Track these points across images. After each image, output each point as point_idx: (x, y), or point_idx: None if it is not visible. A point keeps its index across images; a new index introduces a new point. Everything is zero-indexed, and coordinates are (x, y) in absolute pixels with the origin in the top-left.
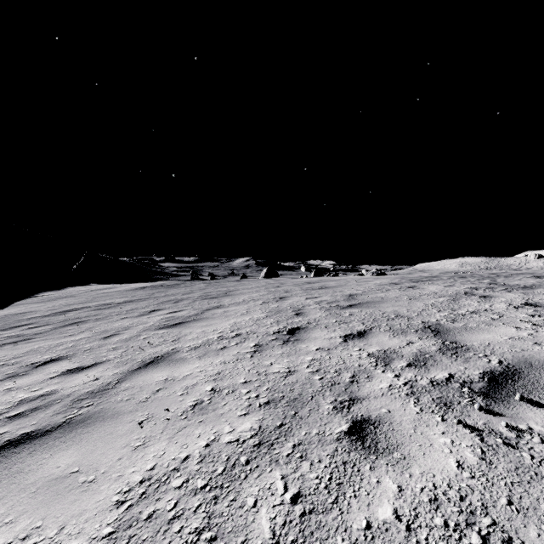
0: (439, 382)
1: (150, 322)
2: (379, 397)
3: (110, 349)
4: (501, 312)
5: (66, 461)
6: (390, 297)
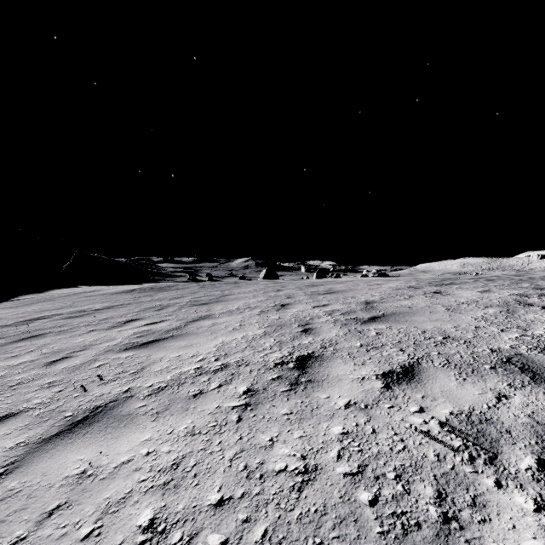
0: None
1: (118, 338)
2: None
3: (43, 386)
4: None
5: None
6: (420, 307)
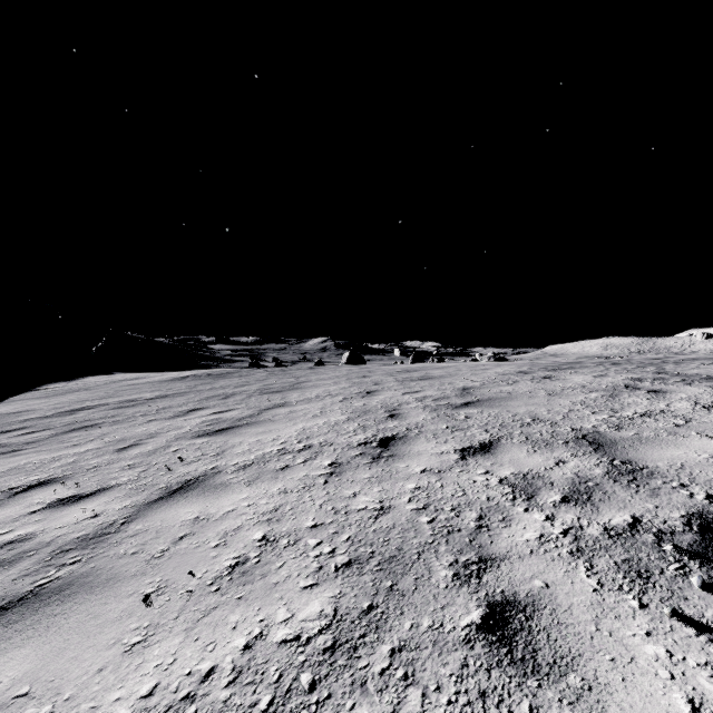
0: (620, 530)
1: (186, 427)
2: (526, 557)
3: (124, 468)
4: (687, 414)
5: (14, 672)
6: (521, 392)
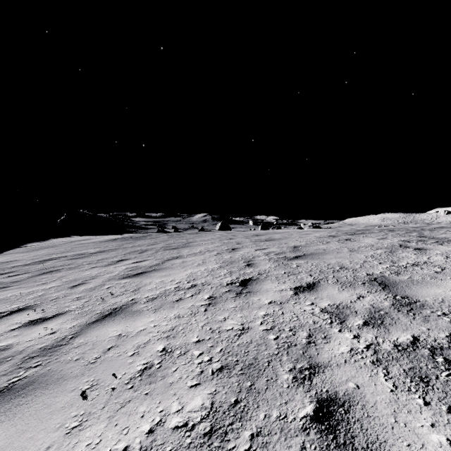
0: (405, 346)
1: (115, 271)
2: (342, 365)
3: (74, 299)
4: (442, 265)
5: None
6: (331, 249)
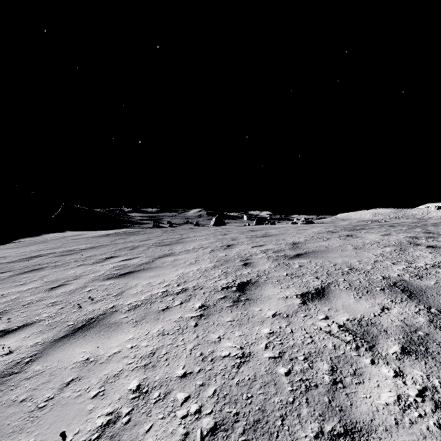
0: None
1: (101, 271)
2: (394, 430)
3: (48, 305)
4: None
5: None
6: (334, 247)
